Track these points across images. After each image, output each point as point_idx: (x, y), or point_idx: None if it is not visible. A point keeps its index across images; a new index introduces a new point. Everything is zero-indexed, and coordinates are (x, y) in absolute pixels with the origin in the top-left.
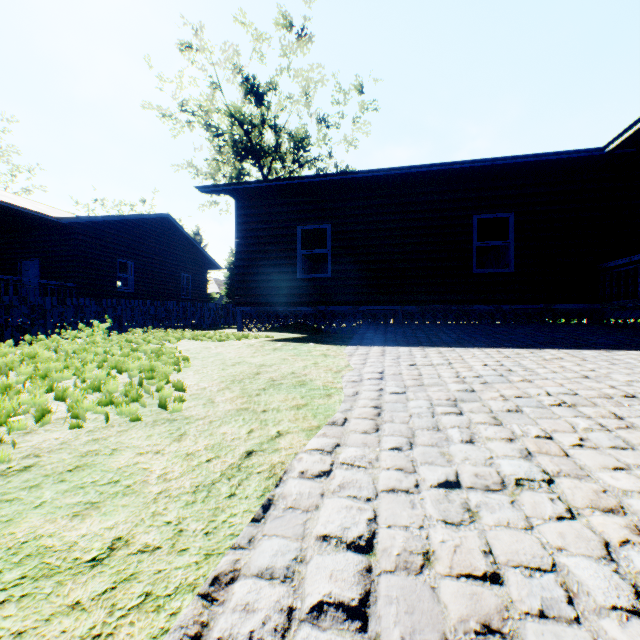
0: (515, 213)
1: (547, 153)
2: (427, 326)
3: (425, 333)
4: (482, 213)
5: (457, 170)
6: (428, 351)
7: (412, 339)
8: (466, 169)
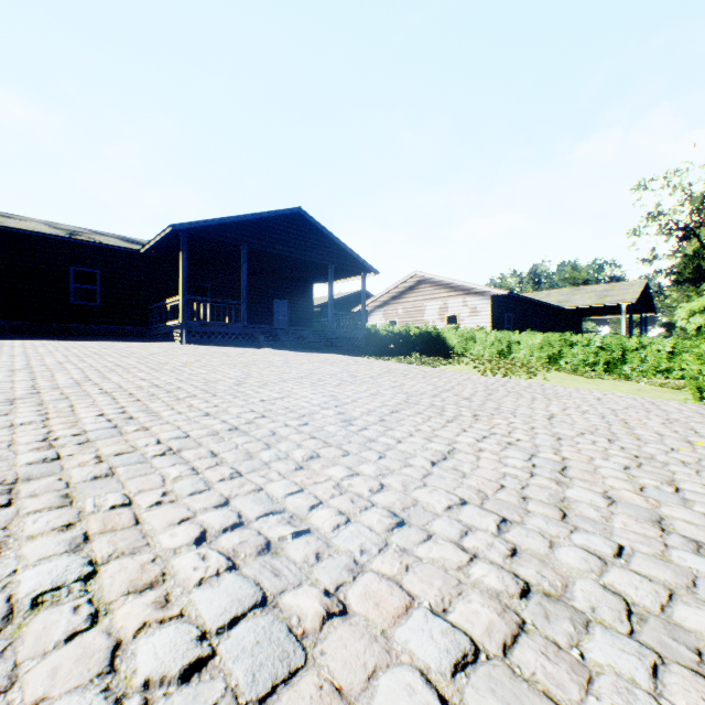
0: (101, 271)
1: (112, 245)
2: (30, 335)
3: (24, 337)
4: (78, 266)
5: (54, 238)
6: (17, 341)
7: (11, 338)
8: (61, 240)
